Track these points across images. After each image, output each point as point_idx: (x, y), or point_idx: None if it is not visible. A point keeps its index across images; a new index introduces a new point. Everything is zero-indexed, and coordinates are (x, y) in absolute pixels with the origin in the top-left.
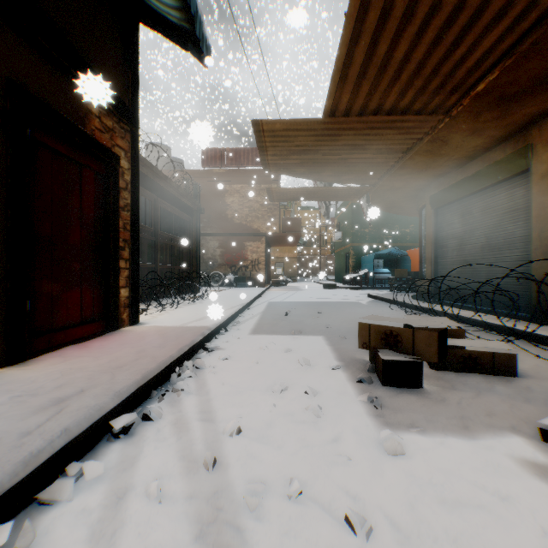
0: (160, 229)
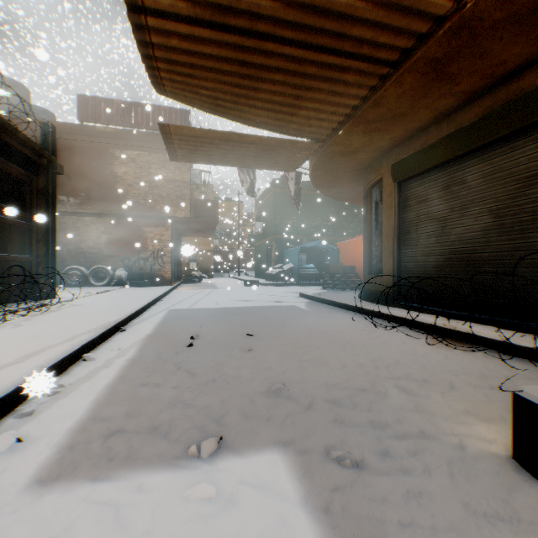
0: None
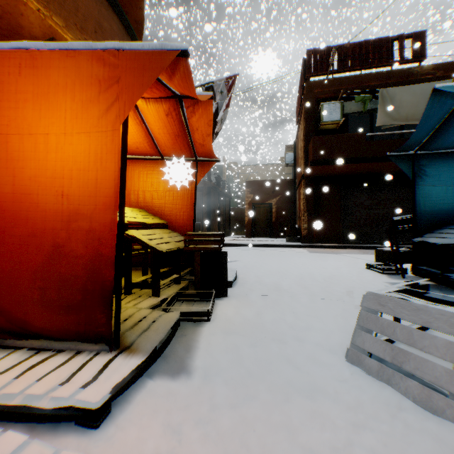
0: None
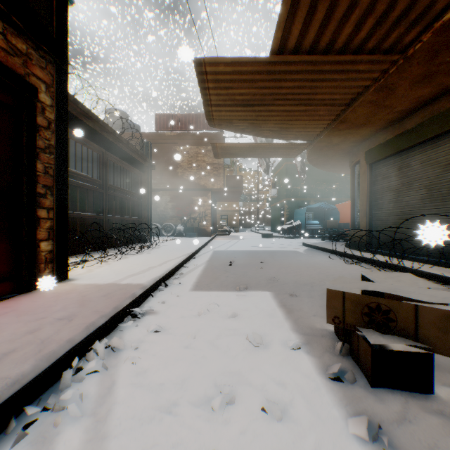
0: (109, 181)
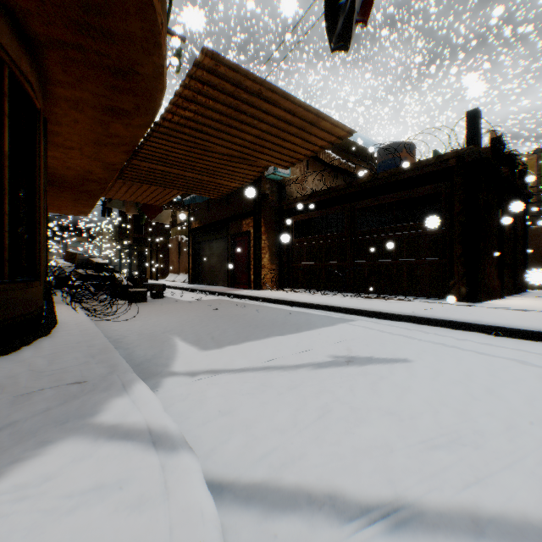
0: (360, 228)
